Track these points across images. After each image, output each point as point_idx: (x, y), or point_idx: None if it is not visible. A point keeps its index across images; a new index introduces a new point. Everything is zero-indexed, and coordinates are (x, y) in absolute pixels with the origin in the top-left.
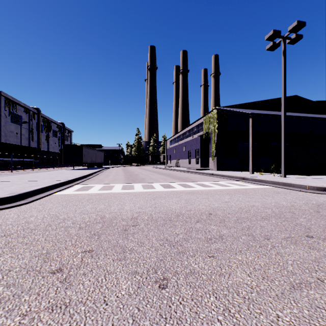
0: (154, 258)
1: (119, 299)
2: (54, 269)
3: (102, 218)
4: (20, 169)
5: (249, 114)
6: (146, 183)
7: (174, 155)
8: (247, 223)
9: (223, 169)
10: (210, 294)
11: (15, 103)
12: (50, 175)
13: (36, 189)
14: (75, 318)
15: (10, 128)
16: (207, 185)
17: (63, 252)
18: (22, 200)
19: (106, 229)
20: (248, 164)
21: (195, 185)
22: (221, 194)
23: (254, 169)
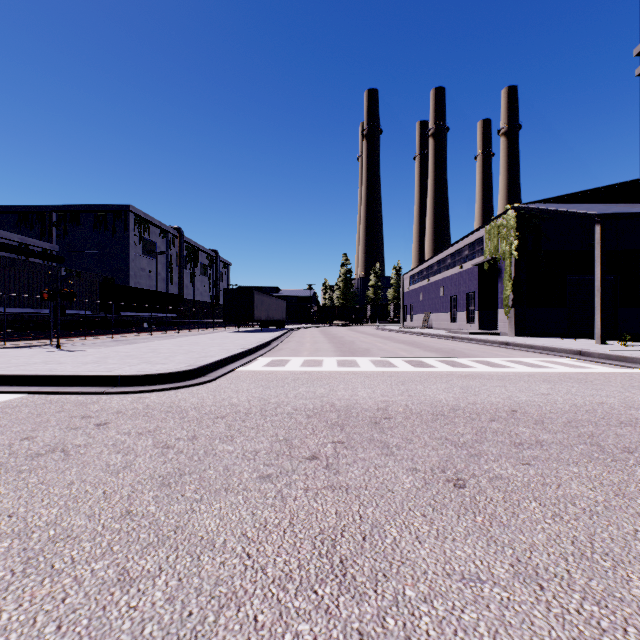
0: (435, 458)
1: (406, 490)
2: (307, 456)
3: (332, 406)
4: (161, 330)
5: (595, 216)
6: (377, 358)
7: (421, 304)
8: (589, 429)
9: (531, 334)
10: (531, 500)
11: (148, 222)
12: (213, 341)
13: (215, 361)
14: (363, 499)
15: (141, 263)
16: (497, 363)
17: (306, 440)
18: (203, 376)
19: (347, 420)
20: (592, 323)
21: (473, 363)
22: (531, 381)
23: (607, 335)
